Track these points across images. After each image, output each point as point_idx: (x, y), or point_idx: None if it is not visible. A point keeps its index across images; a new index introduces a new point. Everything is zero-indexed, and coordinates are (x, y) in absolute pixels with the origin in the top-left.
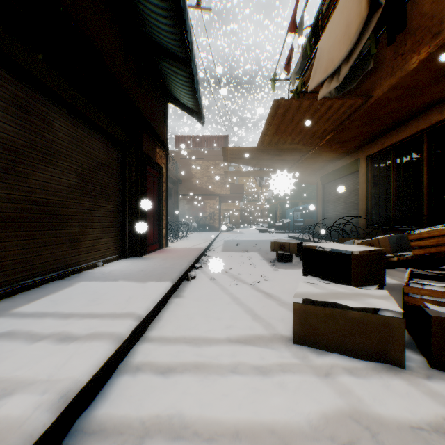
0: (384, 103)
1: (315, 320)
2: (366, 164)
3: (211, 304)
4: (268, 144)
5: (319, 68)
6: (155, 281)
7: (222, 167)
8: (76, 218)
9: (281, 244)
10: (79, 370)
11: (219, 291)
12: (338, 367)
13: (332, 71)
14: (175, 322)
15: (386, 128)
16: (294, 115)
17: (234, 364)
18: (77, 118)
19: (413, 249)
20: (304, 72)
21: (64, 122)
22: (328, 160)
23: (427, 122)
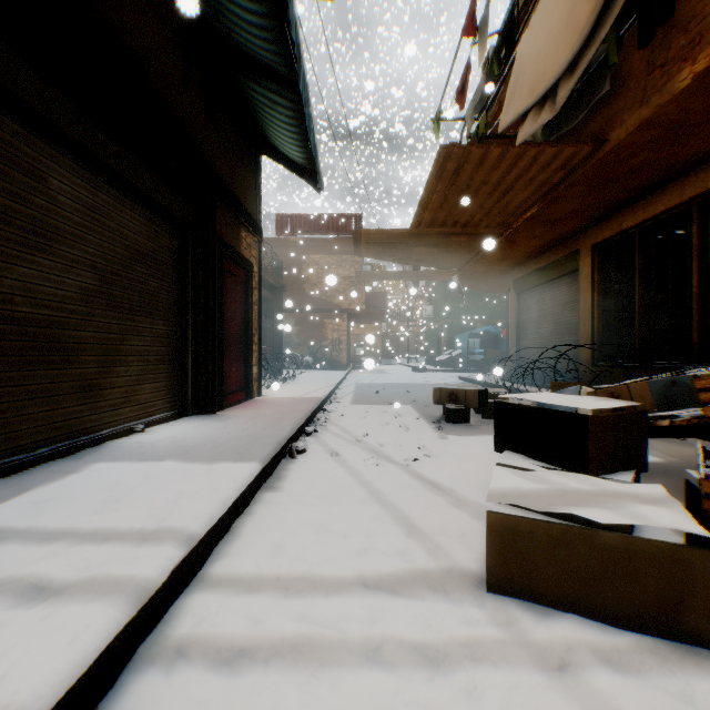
0: (627, 152)
1: (530, 546)
2: (591, 258)
3: (331, 505)
4: (429, 226)
5: (518, 90)
6: (231, 461)
7: (353, 265)
8: (94, 349)
9: (451, 392)
10: (35, 680)
11: (346, 478)
12: (583, 648)
13: (542, 94)
14: (263, 542)
15: (626, 197)
16: (473, 174)
17: (373, 641)
18: (96, 172)
19: (704, 407)
20: (491, 101)
21: (70, 178)
22: (527, 253)
23: (698, 186)
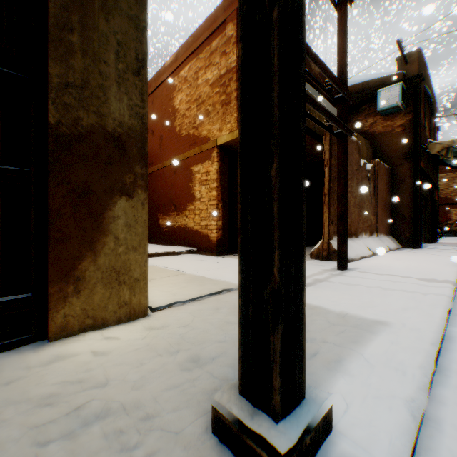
0: None
1: None
2: None
3: None
4: None
5: None
6: None
7: None
8: None
9: None
10: None
11: None
12: None
13: None
14: None
15: None
16: None
17: None
18: None
19: None
20: None
21: None
22: None
23: None
